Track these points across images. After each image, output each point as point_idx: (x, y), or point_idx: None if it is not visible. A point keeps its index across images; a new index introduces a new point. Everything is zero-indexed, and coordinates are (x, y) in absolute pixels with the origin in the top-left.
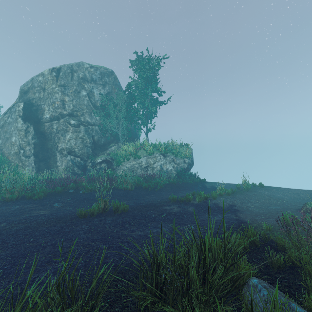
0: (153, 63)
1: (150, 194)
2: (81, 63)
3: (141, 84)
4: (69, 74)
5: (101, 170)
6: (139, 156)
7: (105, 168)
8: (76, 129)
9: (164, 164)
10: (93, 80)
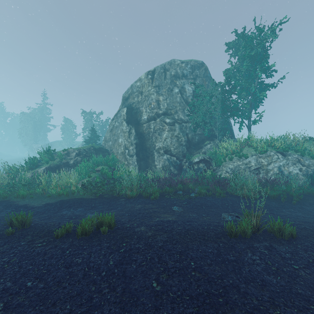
0: (266, 34)
1: (286, 207)
2: (173, 61)
3: (247, 64)
4: (162, 74)
5: (199, 170)
6: (246, 155)
7: (204, 169)
8: (171, 127)
9: (284, 165)
10: (184, 75)
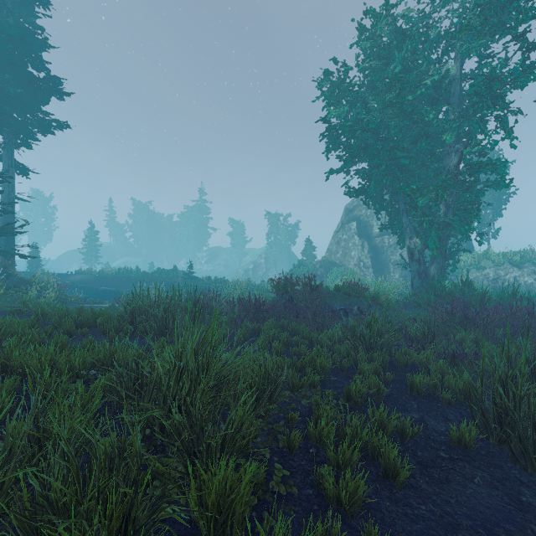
0: None
1: None
2: None
3: None
4: None
5: None
6: (483, 267)
7: None
8: None
9: (519, 276)
10: None
